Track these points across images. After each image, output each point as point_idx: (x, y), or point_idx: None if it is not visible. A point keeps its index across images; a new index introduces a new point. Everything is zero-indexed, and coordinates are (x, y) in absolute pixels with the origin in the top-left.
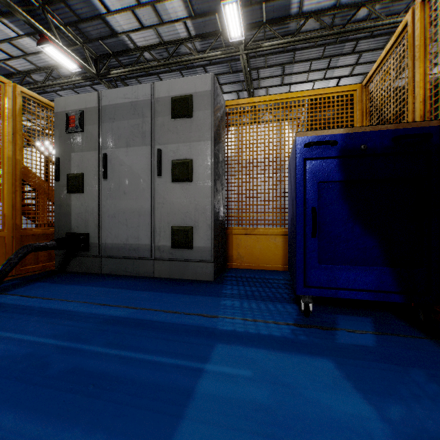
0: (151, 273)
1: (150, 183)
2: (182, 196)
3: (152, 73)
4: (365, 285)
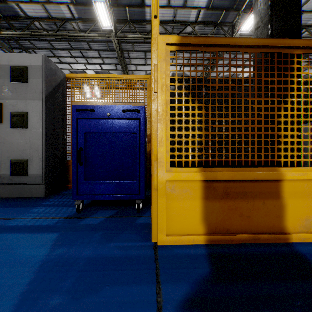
0: None
1: None
2: (20, 138)
3: (43, 39)
4: (109, 191)
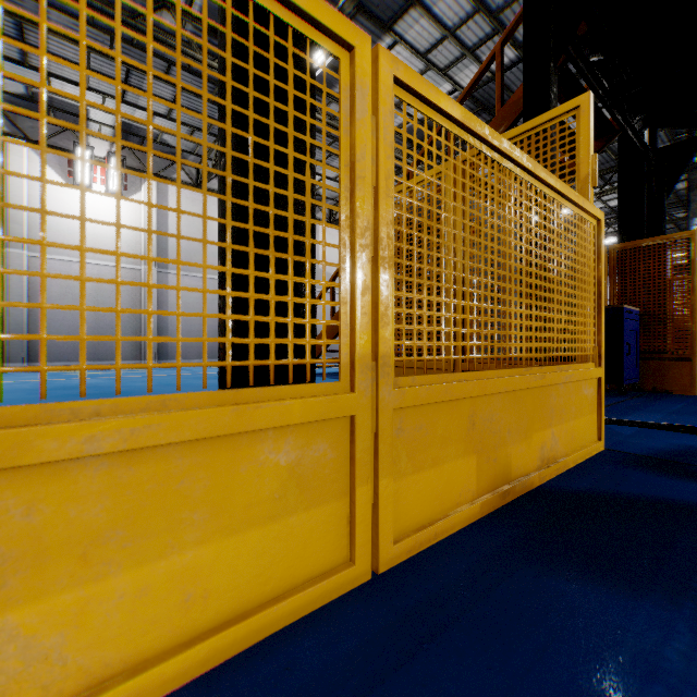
0: None
1: None
2: None
3: None
4: None
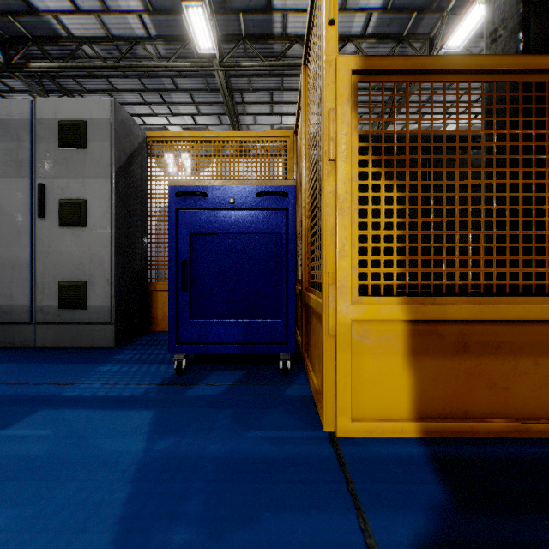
0: (32, 342)
1: (30, 227)
2: (73, 244)
3: (98, 74)
4: (233, 338)
